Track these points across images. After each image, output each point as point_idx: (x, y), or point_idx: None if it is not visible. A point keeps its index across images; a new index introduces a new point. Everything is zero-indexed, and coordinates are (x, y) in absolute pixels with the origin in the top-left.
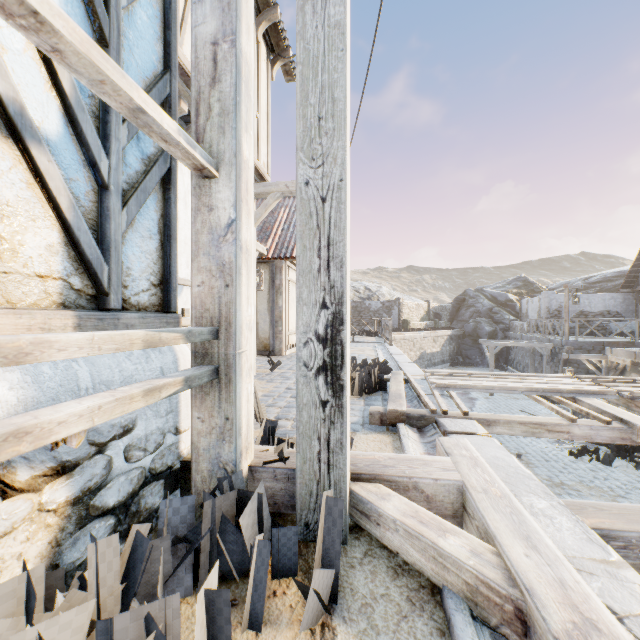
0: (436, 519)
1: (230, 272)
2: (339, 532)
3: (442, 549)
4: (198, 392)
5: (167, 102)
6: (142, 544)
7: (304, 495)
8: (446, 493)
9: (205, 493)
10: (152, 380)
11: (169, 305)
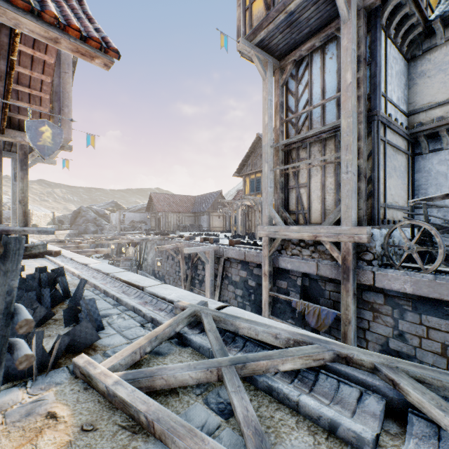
0: None
1: None
2: None
3: None
4: None
5: None
6: None
7: None
8: None
9: None
10: None
11: None
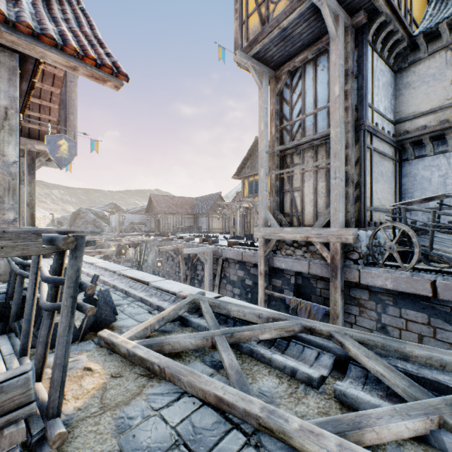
0: None
1: None
2: None
3: None
4: None
5: None
6: None
7: None
8: None
9: None
10: None
11: None
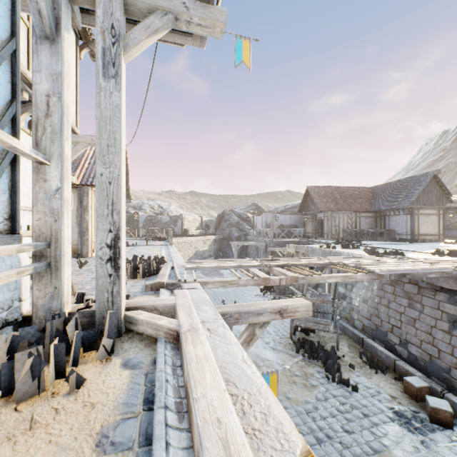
0: (160, 316)
1: (58, 214)
2: (115, 325)
3: (158, 323)
4: (37, 276)
5: (14, 117)
6: (17, 338)
7: (100, 318)
8: (169, 309)
9: (47, 320)
10: (17, 268)
11: (15, 230)
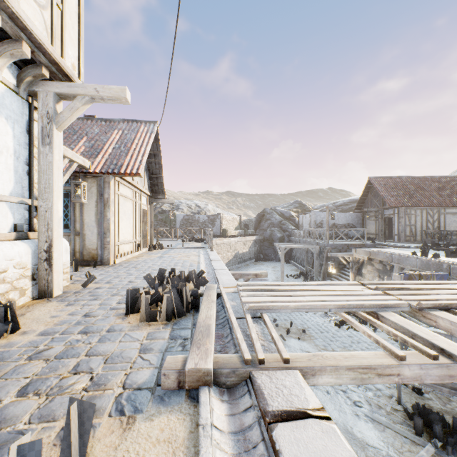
0: None
1: None
2: None
3: None
4: None
5: None
6: None
7: None
8: None
9: None
10: None
11: None
